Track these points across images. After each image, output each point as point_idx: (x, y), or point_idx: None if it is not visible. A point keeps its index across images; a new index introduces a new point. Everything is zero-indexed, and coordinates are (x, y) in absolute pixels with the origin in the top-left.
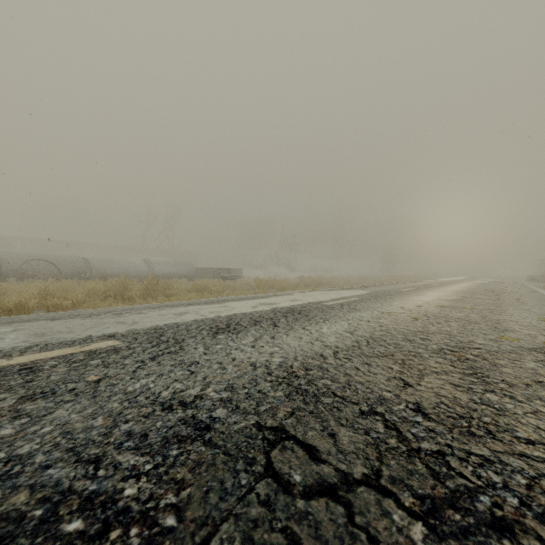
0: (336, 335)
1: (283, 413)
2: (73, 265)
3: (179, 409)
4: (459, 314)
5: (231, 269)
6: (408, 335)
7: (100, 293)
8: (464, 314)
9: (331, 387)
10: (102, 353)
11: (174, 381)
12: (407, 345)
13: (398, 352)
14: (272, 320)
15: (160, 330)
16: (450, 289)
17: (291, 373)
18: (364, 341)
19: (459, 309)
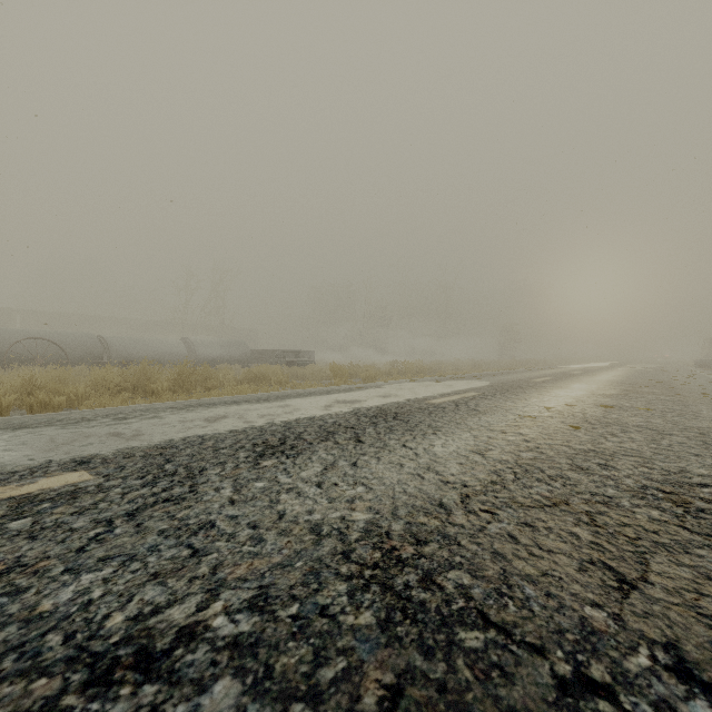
0: (459, 458)
1: (377, 693)
2: (84, 346)
3: (126, 681)
4: (635, 419)
5: (299, 351)
6: (575, 457)
7: (111, 385)
8: (643, 419)
9: (473, 592)
10: (44, 502)
11: (150, 580)
12: (583, 479)
13: (575, 497)
14: (353, 430)
15: (170, 450)
16: (601, 378)
17: (389, 552)
18: (509, 472)
19: (630, 410)
